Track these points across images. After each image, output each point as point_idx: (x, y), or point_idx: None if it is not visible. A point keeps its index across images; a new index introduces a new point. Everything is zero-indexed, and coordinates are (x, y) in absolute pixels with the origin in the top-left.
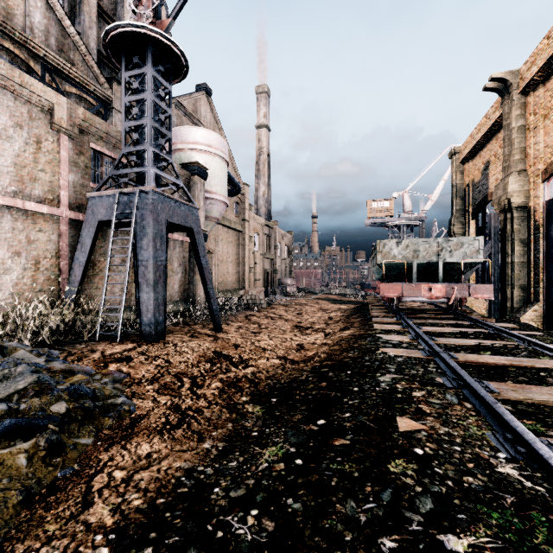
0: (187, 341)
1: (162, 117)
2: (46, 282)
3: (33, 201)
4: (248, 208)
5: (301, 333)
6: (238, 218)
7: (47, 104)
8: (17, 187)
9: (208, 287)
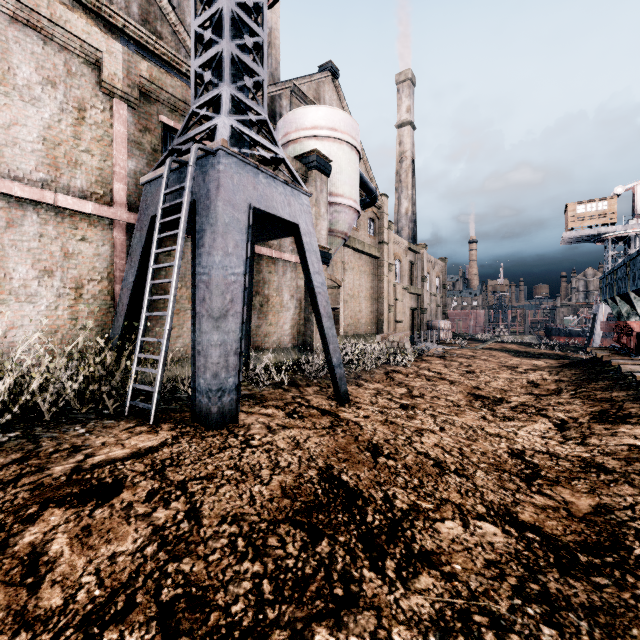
0: (277, 430)
1: (250, 41)
2: (92, 316)
3: (72, 196)
4: (387, 227)
5: (493, 412)
6: (373, 240)
7: (92, 52)
8: (48, 174)
9: (325, 325)
